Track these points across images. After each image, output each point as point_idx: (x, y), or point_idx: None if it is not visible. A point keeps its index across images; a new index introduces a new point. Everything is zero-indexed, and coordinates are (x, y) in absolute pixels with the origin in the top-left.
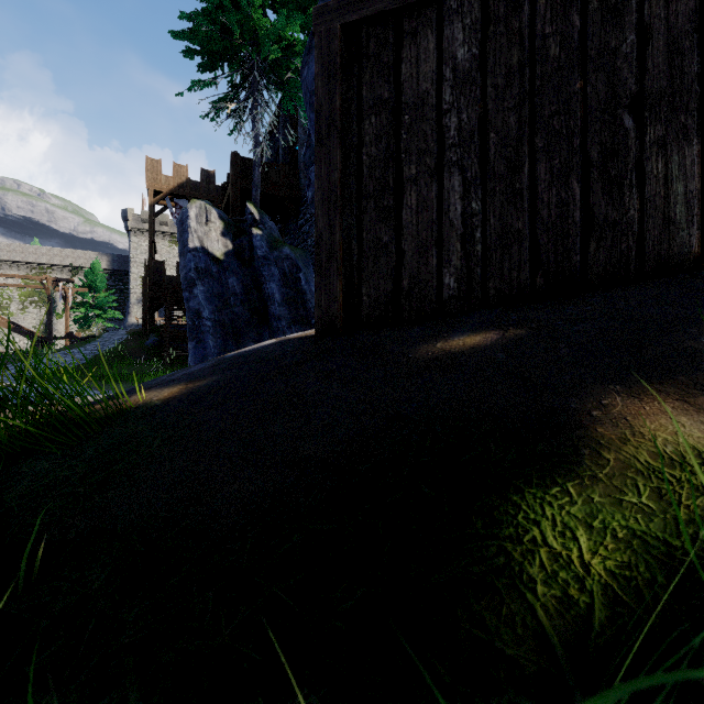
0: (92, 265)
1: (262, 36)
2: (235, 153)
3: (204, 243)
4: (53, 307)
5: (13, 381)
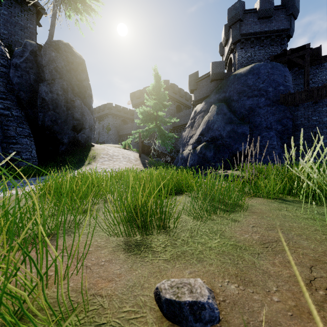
0: None
1: None
2: None
3: None
4: None
5: None
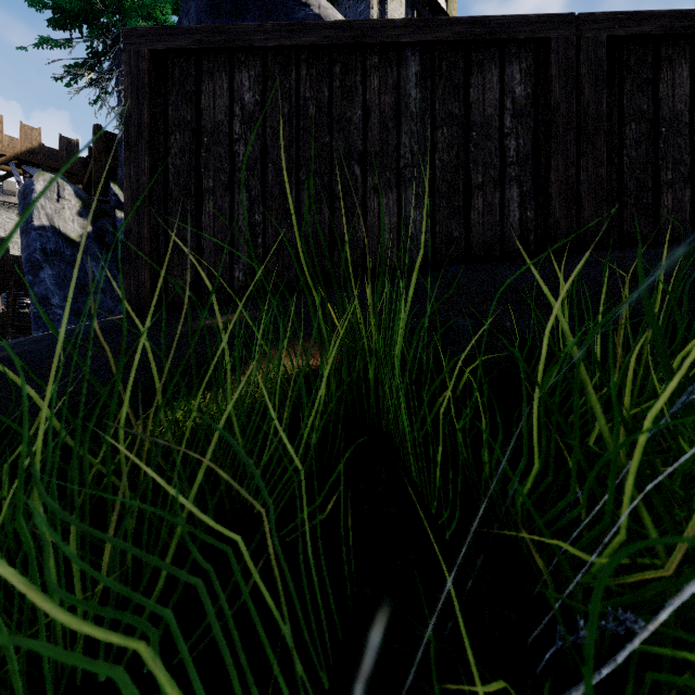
0: None
1: (127, 8)
2: (99, 126)
3: (54, 222)
4: None
5: None
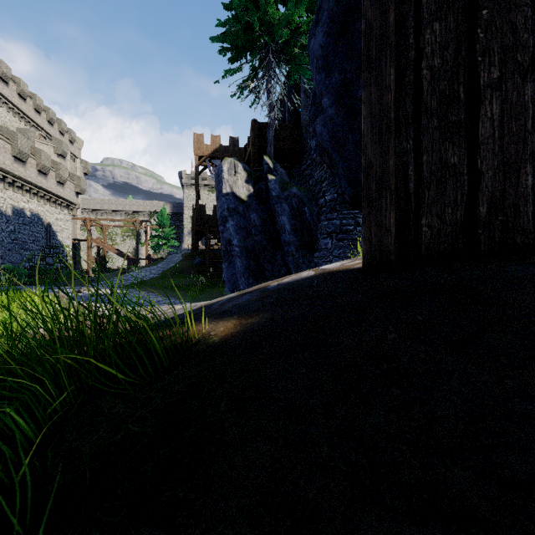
0: (161, 210)
1: (275, 25)
2: (254, 120)
3: (233, 189)
4: (139, 239)
5: (117, 288)
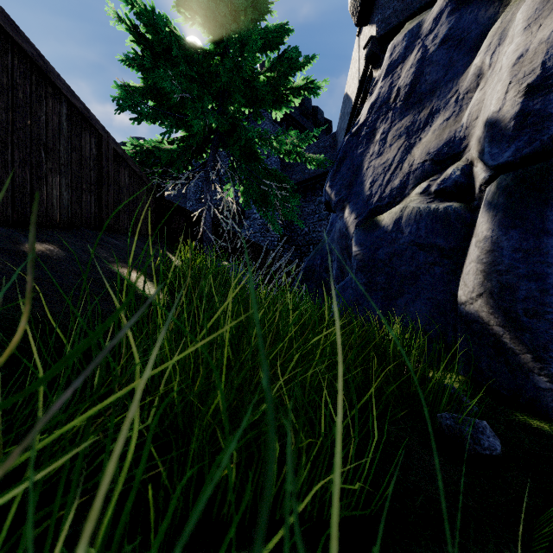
0: None
1: None
2: None
3: None
4: None
5: None
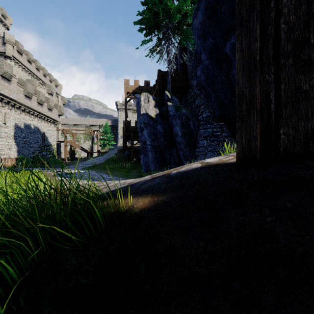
0: (106, 124)
1: (172, 12)
2: (159, 70)
3: (147, 111)
4: (93, 141)
5: (80, 169)
